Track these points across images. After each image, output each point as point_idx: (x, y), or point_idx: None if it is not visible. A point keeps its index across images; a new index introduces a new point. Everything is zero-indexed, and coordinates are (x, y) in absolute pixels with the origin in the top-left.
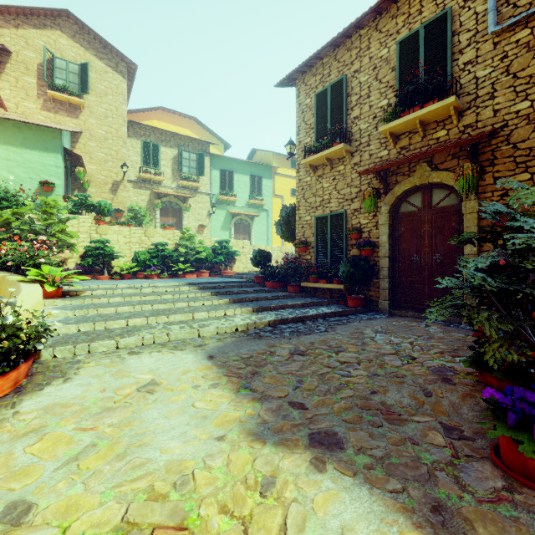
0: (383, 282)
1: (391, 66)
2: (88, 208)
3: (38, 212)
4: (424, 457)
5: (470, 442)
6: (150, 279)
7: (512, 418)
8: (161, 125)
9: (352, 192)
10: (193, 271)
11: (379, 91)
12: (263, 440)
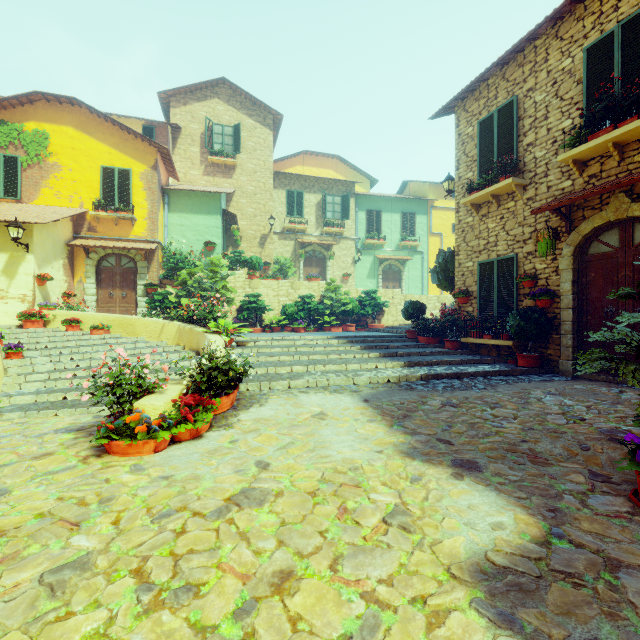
0: (565, 338)
1: (576, 79)
2: (242, 264)
3: (207, 271)
4: (557, 486)
5: (613, 485)
6: (298, 332)
7: None
8: (304, 170)
9: (524, 232)
10: (338, 324)
11: (560, 110)
12: (413, 457)
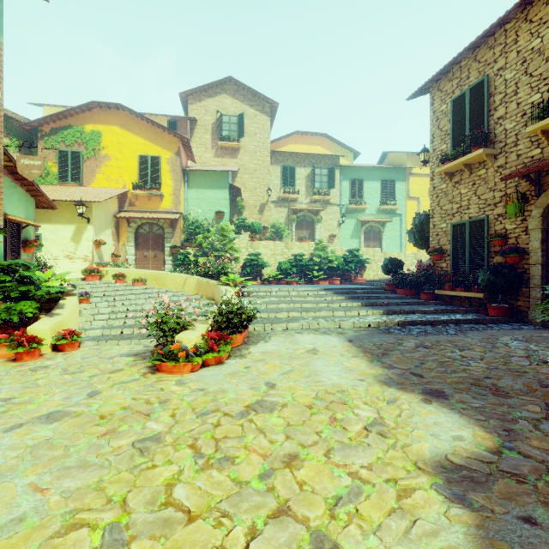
0: (534, 291)
1: (545, 56)
2: (245, 228)
3: (218, 235)
4: (514, 413)
5: None
6: (291, 285)
7: None
8: (296, 148)
9: (495, 197)
10: (325, 278)
11: (530, 86)
12: (389, 385)
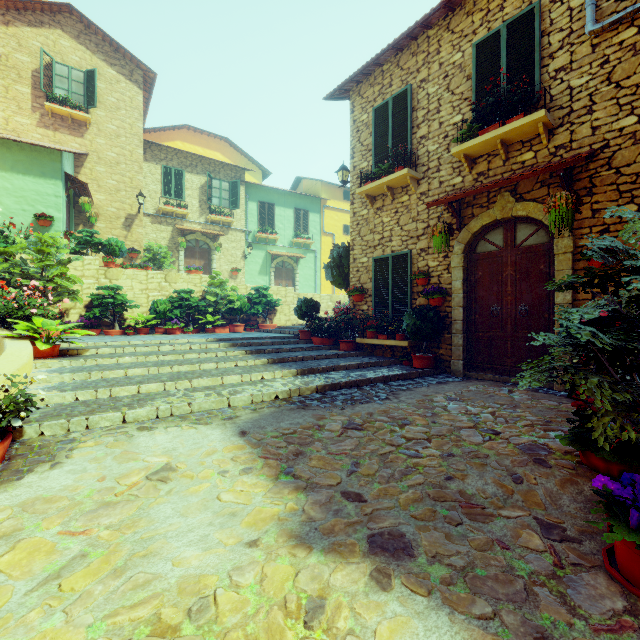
0: (456, 337)
1: (466, 74)
2: (95, 247)
3: (32, 252)
4: (518, 567)
5: (575, 545)
6: (172, 334)
7: (634, 517)
8: (186, 147)
9: (418, 228)
10: (225, 324)
11: (452, 105)
12: (309, 545)
